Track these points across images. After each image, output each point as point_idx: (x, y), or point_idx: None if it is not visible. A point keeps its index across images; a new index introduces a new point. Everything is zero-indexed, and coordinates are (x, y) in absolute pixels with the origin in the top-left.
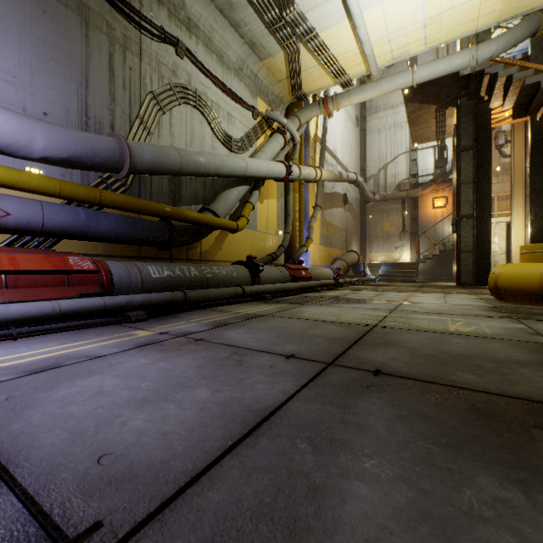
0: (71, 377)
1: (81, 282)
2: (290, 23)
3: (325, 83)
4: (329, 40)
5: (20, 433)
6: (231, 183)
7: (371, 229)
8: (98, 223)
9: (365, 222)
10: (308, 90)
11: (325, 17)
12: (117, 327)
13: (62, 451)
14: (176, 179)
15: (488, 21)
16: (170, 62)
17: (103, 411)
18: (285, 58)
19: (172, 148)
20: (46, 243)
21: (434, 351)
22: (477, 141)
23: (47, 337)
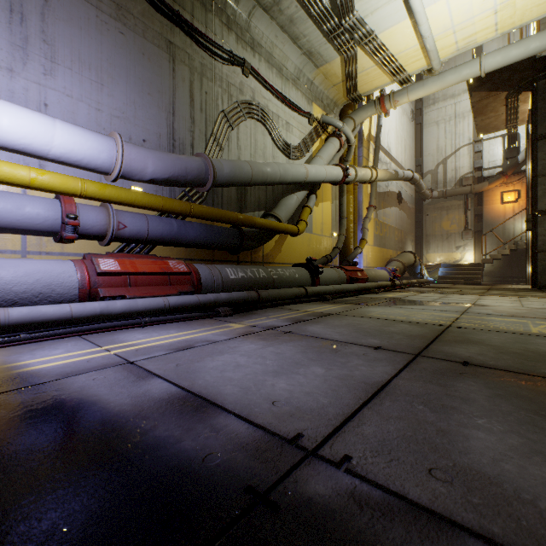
0: (209, 355)
1: (179, 282)
2: (349, 29)
3: (381, 82)
4: (388, 40)
5: (207, 386)
6: (290, 189)
7: (428, 228)
8: (186, 231)
9: (421, 221)
10: (363, 91)
11: (384, 18)
12: (211, 320)
13: (244, 397)
14: (242, 188)
15: None
16: (237, 82)
17: (251, 376)
18: (341, 62)
19: (244, 162)
20: (145, 249)
21: (519, 349)
22: None
23: (164, 326)
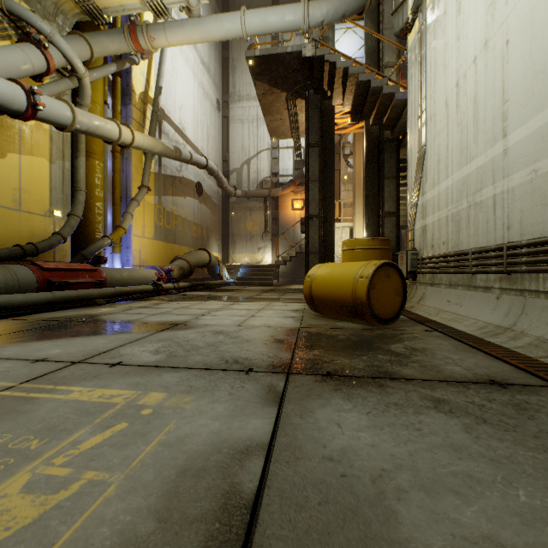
0: None
1: None
2: None
3: None
4: None
5: None
6: None
7: (234, 227)
8: None
9: (228, 219)
10: (103, 3)
11: None
12: None
13: None
14: None
15: None
16: None
17: None
18: None
19: None
20: None
21: None
22: (323, 138)
23: None
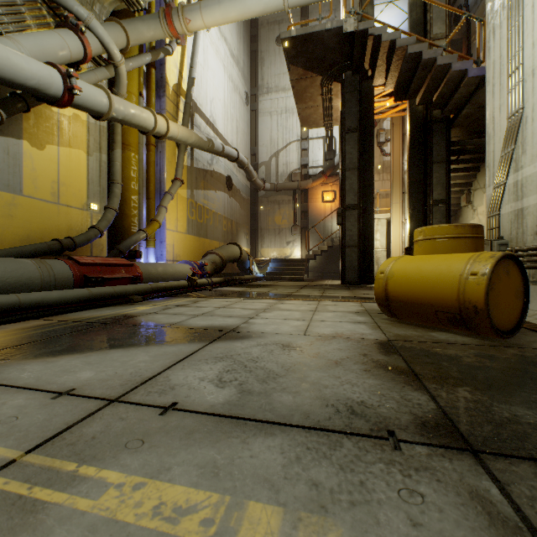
0: None
1: None
2: None
3: None
4: None
5: None
6: None
7: (262, 221)
8: None
9: (256, 214)
10: None
11: None
12: None
13: None
14: None
15: None
16: None
17: None
18: None
19: None
20: None
21: None
22: (361, 123)
23: None
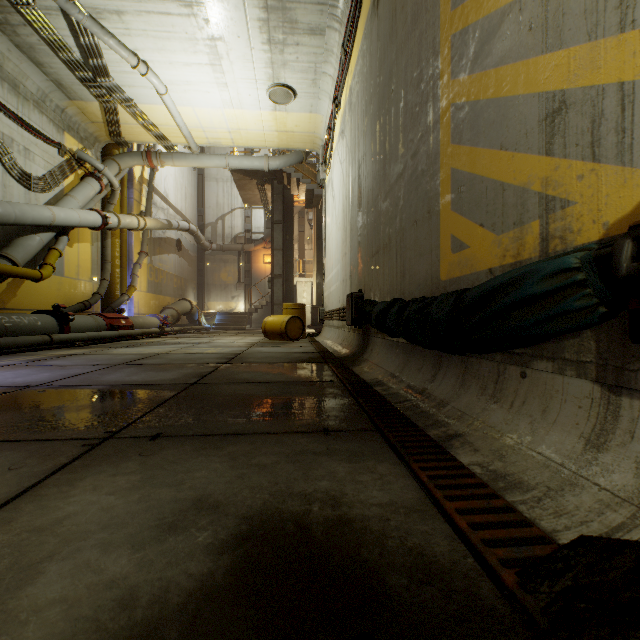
0: None
1: None
2: (106, 88)
3: (148, 140)
4: (149, 112)
5: None
6: (32, 228)
7: (209, 277)
8: None
9: (203, 270)
10: (130, 139)
11: (143, 96)
12: None
13: None
14: None
15: (272, 145)
16: None
17: None
18: (101, 107)
19: None
20: None
21: (179, 358)
22: (285, 218)
23: None
